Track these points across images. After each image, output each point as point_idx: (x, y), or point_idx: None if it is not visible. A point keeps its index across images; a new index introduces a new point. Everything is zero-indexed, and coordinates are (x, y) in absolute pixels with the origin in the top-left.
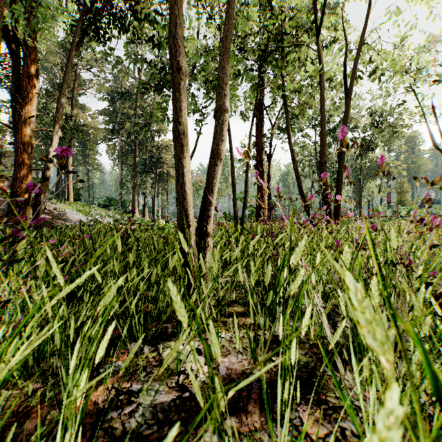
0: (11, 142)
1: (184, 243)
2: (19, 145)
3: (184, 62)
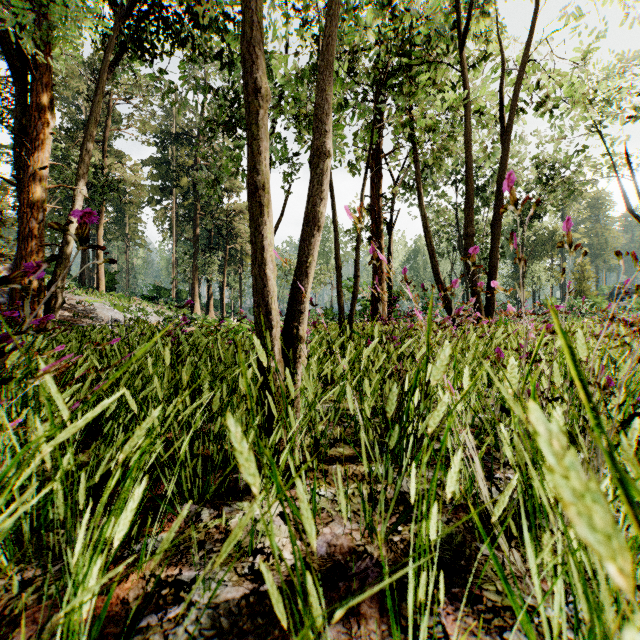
0: (15, 206)
1: (262, 352)
2: (25, 209)
3: (263, 80)
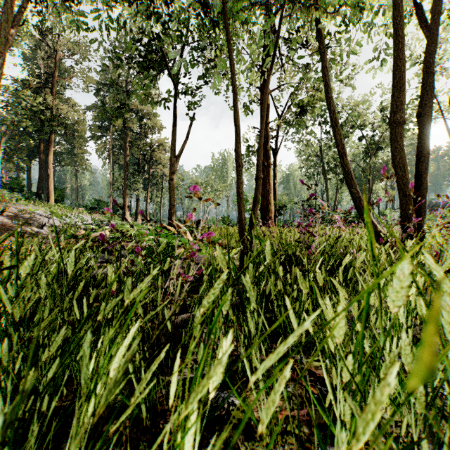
0: None
1: None
2: None
3: None
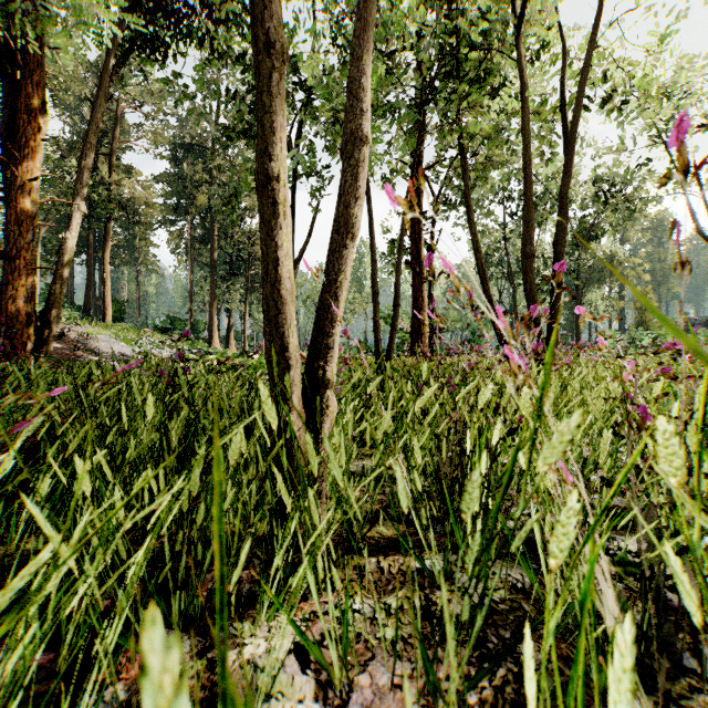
0: None
1: (269, 408)
2: (12, 226)
3: (276, 31)
